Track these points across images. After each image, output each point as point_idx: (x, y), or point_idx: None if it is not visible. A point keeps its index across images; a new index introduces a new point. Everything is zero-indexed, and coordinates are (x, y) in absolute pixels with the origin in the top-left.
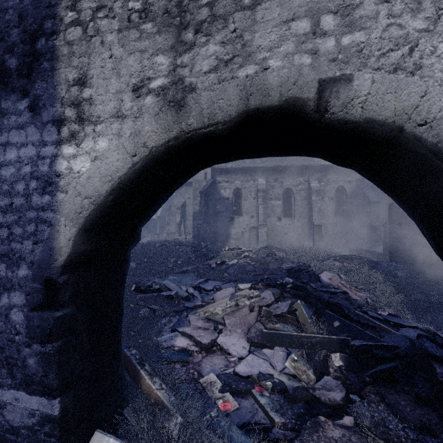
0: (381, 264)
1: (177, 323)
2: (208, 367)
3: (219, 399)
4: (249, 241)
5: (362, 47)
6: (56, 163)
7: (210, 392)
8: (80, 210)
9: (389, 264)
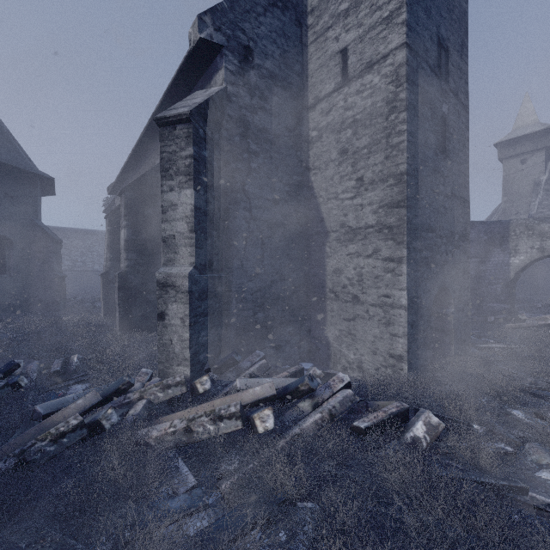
0: None
1: None
2: None
3: None
4: None
5: None
6: (509, 261)
7: None
8: (516, 269)
9: None
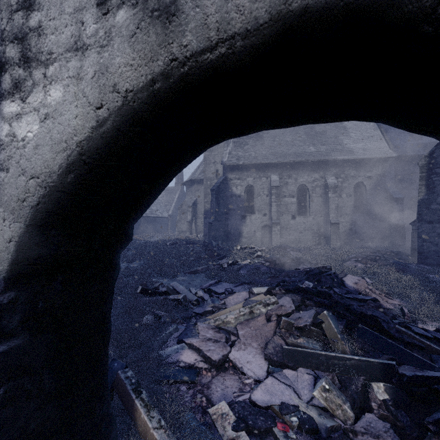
0: (410, 267)
1: (184, 332)
2: (218, 390)
3: None
4: (262, 240)
5: None
6: None
7: (220, 429)
8: (24, 195)
9: (418, 266)
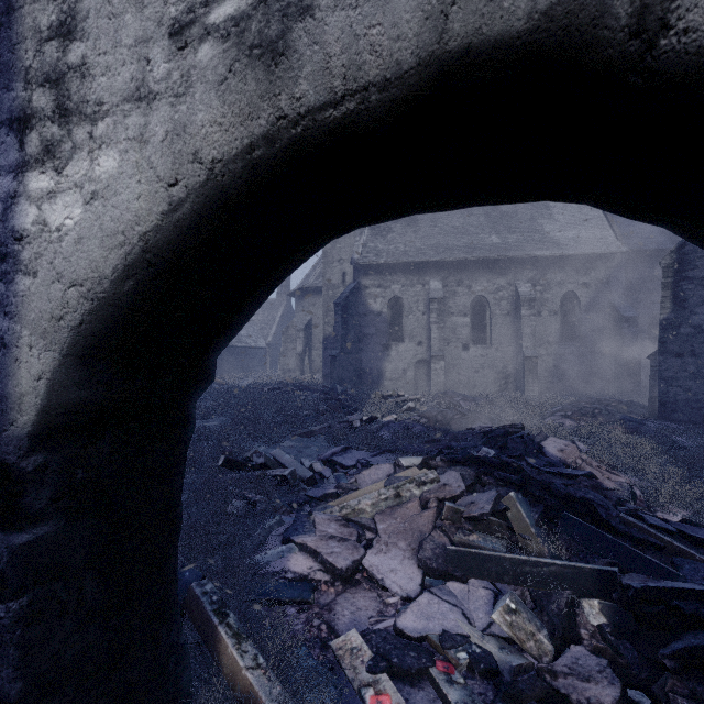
0: (647, 425)
1: (293, 527)
2: (346, 614)
3: (368, 687)
4: (415, 384)
5: None
6: (15, 210)
7: (349, 671)
8: (61, 311)
9: (661, 424)
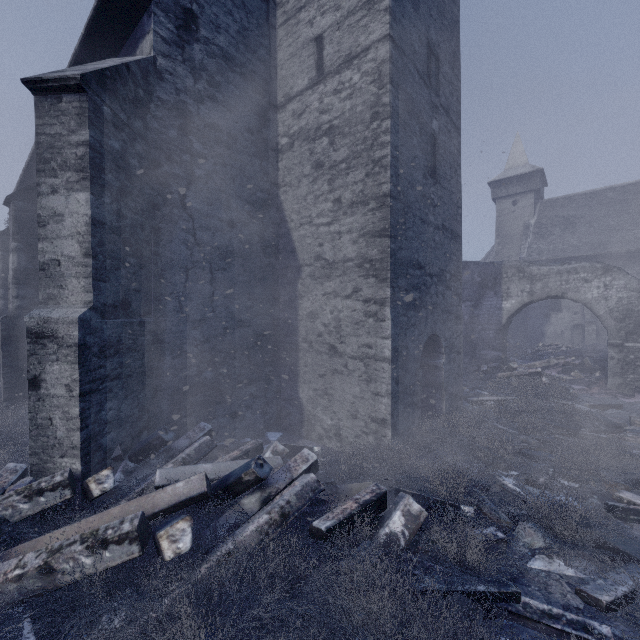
0: None
1: None
2: None
3: None
4: (571, 341)
5: (569, 288)
6: (501, 305)
7: None
8: (508, 314)
9: None
